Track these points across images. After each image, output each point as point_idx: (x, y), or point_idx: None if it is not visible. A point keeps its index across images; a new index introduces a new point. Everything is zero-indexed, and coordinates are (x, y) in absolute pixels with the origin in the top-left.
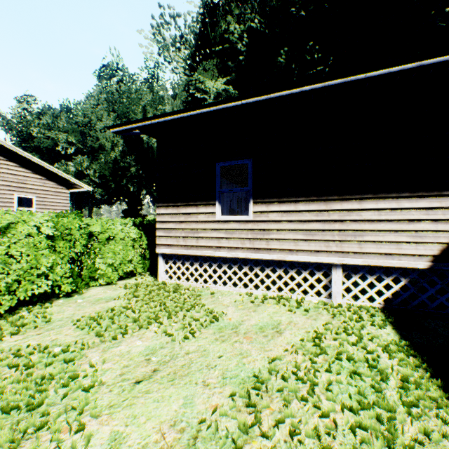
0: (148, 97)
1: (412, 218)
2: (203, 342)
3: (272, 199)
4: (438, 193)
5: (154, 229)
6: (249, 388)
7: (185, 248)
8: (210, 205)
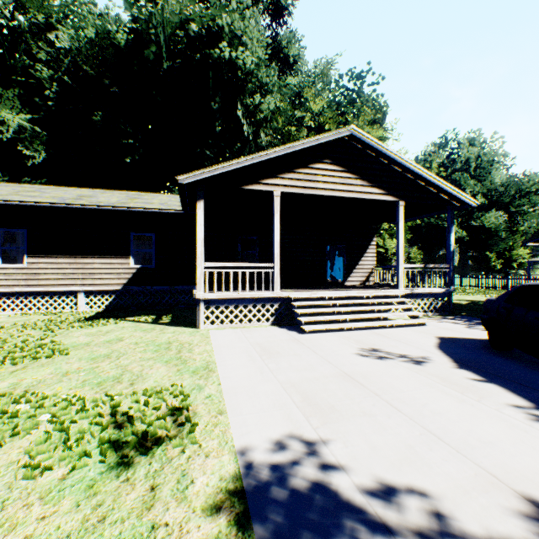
0: None
1: (117, 267)
2: None
3: (42, 255)
4: (127, 257)
5: None
6: None
7: None
8: None
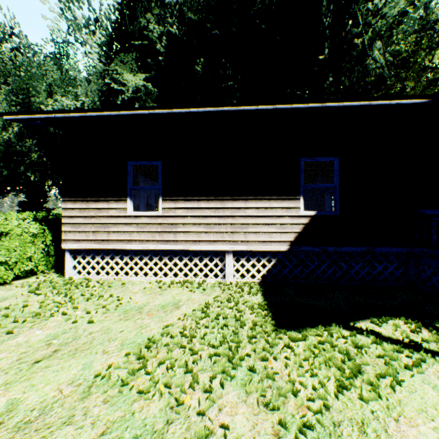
0: (55, 74)
1: (279, 215)
2: (108, 323)
3: (179, 197)
4: (294, 197)
5: (61, 224)
6: (143, 348)
7: (96, 243)
8: (121, 201)
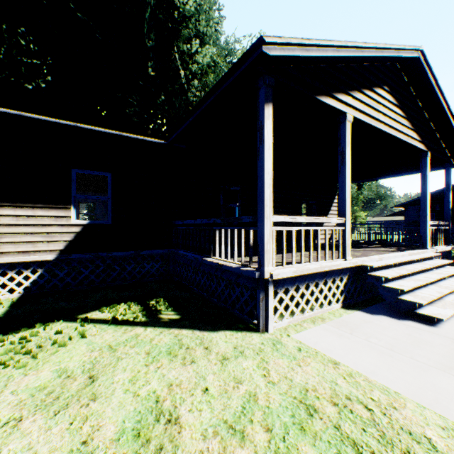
0: None
1: (46, 223)
2: None
3: None
4: (64, 207)
5: None
6: None
7: None
8: None
